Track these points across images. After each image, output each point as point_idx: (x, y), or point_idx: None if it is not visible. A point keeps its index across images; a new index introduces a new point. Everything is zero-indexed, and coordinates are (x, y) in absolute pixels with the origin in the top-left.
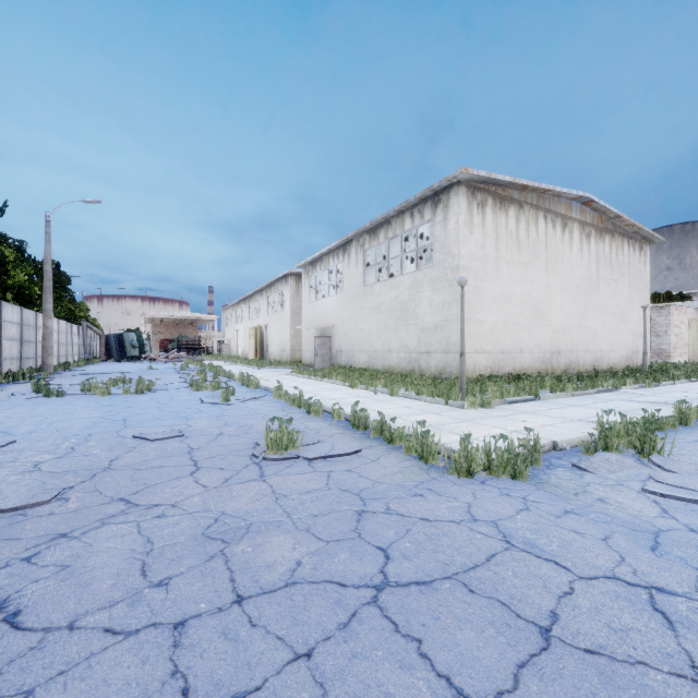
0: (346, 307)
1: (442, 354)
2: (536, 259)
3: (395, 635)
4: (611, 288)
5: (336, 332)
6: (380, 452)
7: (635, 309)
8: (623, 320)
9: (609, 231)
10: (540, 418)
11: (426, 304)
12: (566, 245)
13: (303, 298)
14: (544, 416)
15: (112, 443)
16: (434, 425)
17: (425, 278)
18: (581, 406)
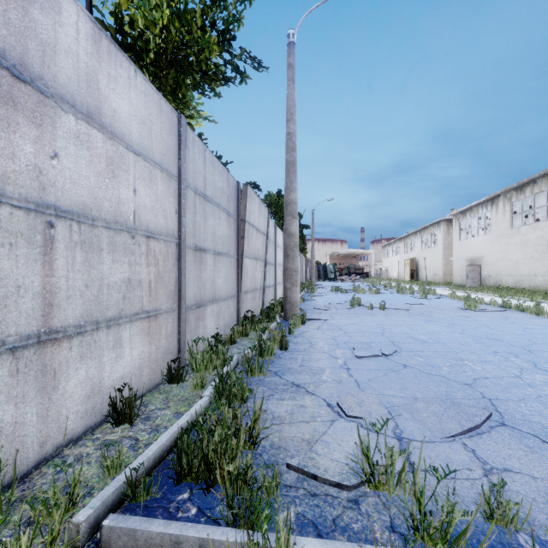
0: (493, 243)
1: None
2: None
3: (514, 325)
4: None
5: (484, 261)
6: (516, 313)
7: None
8: None
9: None
10: None
11: None
12: None
13: (454, 237)
14: None
15: (401, 304)
16: None
17: None
18: None
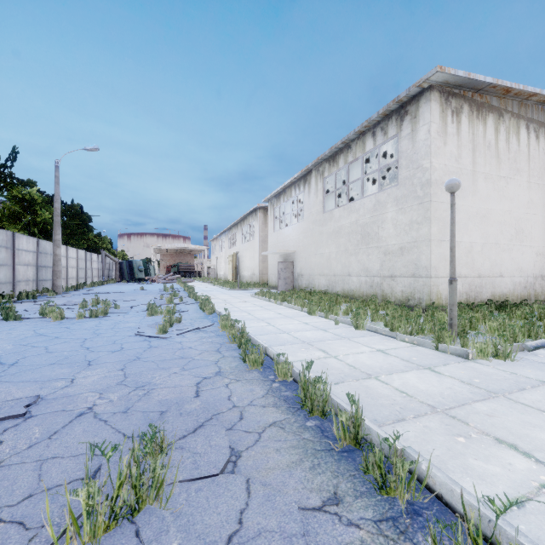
0: (306, 233)
1: (409, 279)
2: (517, 173)
3: None
4: None
5: (297, 257)
6: (360, 544)
7: None
8: None
9: None
10: None
11: (390, 226)
12: None
13: (269, 228)
14: None
15: None
16: (445, 407)
17: (389, 198)
18: None
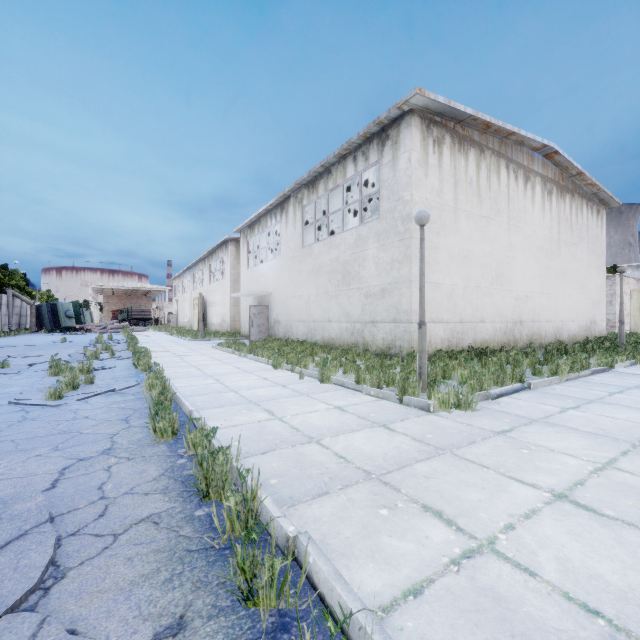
0: (283, 271)
1: (390, 325)
2: (497, 213)
3: None
4: (571, 252)
5: (274, 300)
6: None
7: (593, 276)
8: (582, 287)
9: (569, 190)
10: (569, 437)
11: (372, 264)
12: (528, 201)
13: (242, 264)
14: (571, 430)
15: None
16: (382, 472)
17: (371, 233)
18: (601, 402)
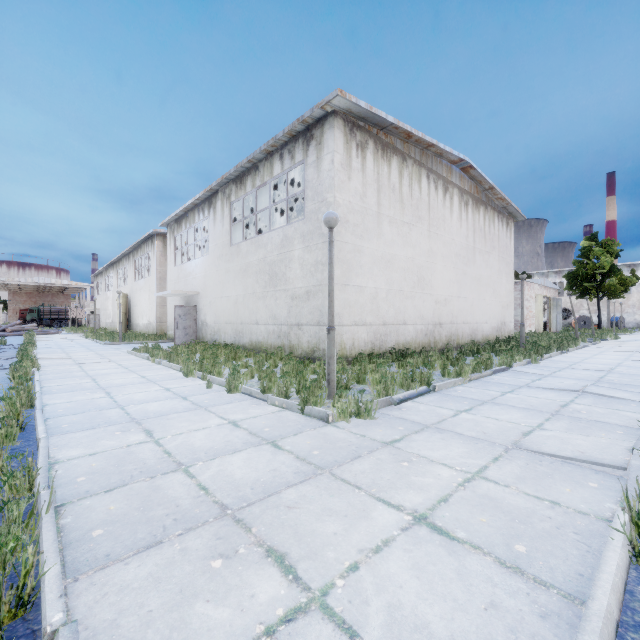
0: (211, 270)
1: (315, 328)
2: (419, 220)
3: None
4: (485, 260)
5: (201, 300)
6: None
7: (503, 281)
8: (494, 292)
9: (483, 203)
10: (452, 444)
11: (298, 266)
12: (447, 211)
13: (169, 261)
14: (456, 436)
15: None
16: (242, 505)
17: (296, 233)
18: (492, 402)
